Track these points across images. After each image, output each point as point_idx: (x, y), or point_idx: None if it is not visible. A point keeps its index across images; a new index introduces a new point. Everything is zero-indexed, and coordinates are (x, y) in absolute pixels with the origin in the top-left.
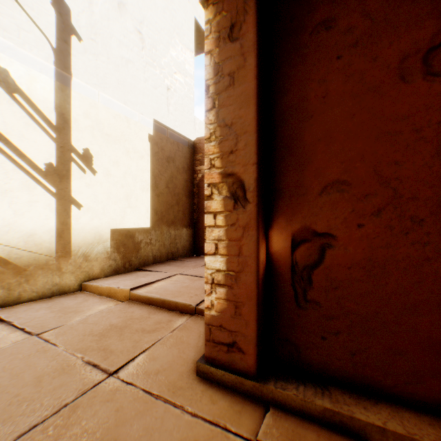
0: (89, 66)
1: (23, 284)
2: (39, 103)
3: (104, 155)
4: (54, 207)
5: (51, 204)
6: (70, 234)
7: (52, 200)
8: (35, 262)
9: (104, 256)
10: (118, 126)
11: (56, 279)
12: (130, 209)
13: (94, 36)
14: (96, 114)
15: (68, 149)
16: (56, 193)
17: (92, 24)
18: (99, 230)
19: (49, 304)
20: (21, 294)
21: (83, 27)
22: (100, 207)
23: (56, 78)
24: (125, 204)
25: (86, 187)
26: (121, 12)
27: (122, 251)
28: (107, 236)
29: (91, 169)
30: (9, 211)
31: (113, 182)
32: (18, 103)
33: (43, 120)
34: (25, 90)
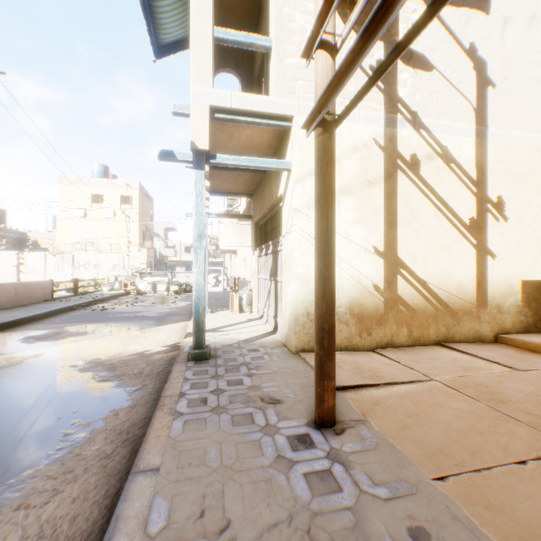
0: (500, 109)
1: (454, 326)
2: (464, 165)
3: (513, 199)
4: (473, 258)
5: (471, 256)
6: (485, 284)
7: (472, 252)
8: (461, 308)
9: (513, 310)
10: (526, 162)
11: (474, 326)
12: (540, 257)
13: (504, 74)
14: (506, 156)
15: (483, 200)
16: (474, 245)
17: (503, 63)
18: (509, 281)
19: (482, 348)
20: (453, 334)
21: (494, 73)
22: (509, 256)
23: (474, 137)
24: (534, 251)
25: (497, 236)
26: (530, 27)
27: (531, 307)
28: (516, 288)
29: (502, 217)
30: (446, 263)
31: (522, 228)
32: (451, 171)
33: (466, 179)
34: (455, 158)
